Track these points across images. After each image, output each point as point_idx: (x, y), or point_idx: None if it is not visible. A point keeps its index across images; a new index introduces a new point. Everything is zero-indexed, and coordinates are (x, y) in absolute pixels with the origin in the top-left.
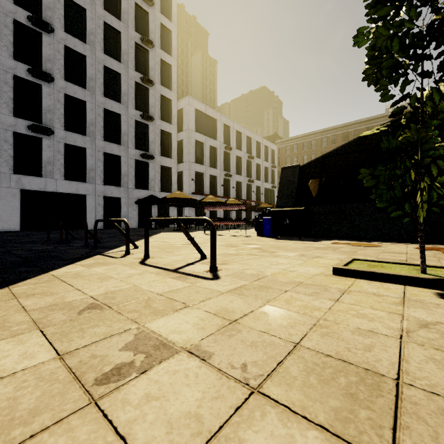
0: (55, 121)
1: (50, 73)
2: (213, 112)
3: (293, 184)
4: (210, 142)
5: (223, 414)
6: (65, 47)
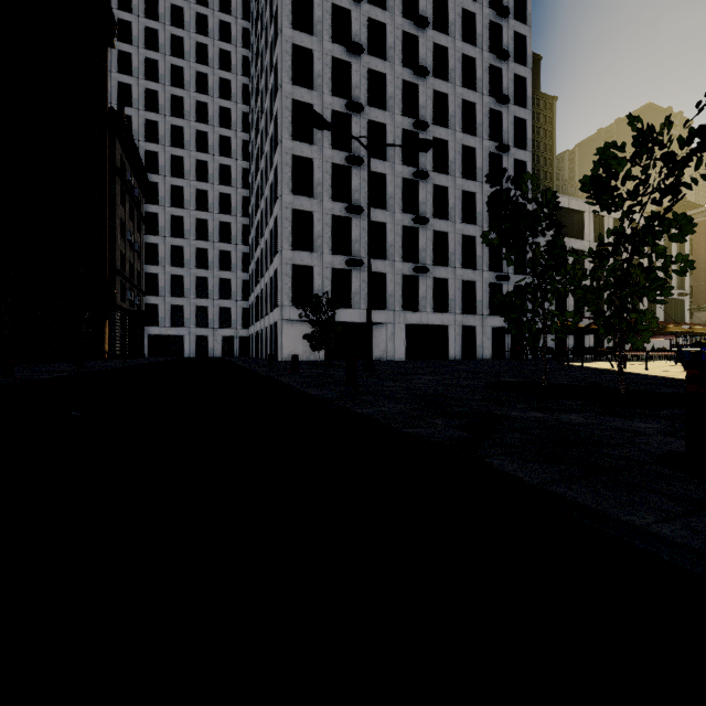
0: (426, 259)
1: (424, 215)
2: (578, 203)
3: None
4: (574, 245)
5: None
6: (432, 185)
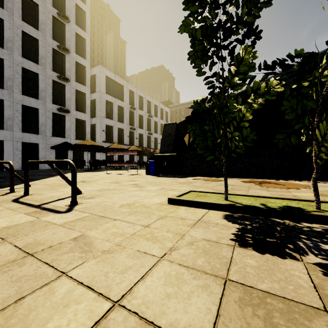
0: None
1: None
2: (120, 80)
3: (172, 137)
4: (118, 103)
5: None
6: None
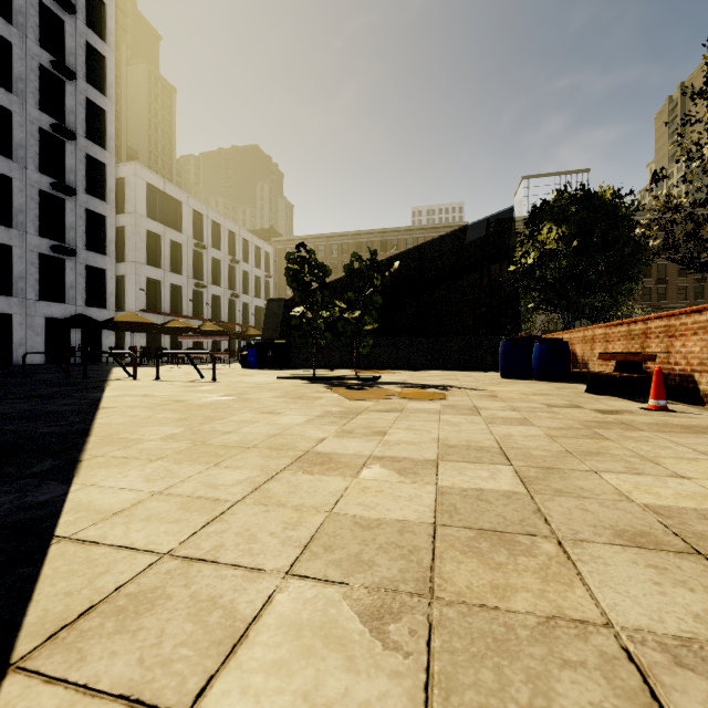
0: None
1: None
2: (176, 191)
3: (279, 318)
4: (171, 235)
5: (231, 389)
6: None
